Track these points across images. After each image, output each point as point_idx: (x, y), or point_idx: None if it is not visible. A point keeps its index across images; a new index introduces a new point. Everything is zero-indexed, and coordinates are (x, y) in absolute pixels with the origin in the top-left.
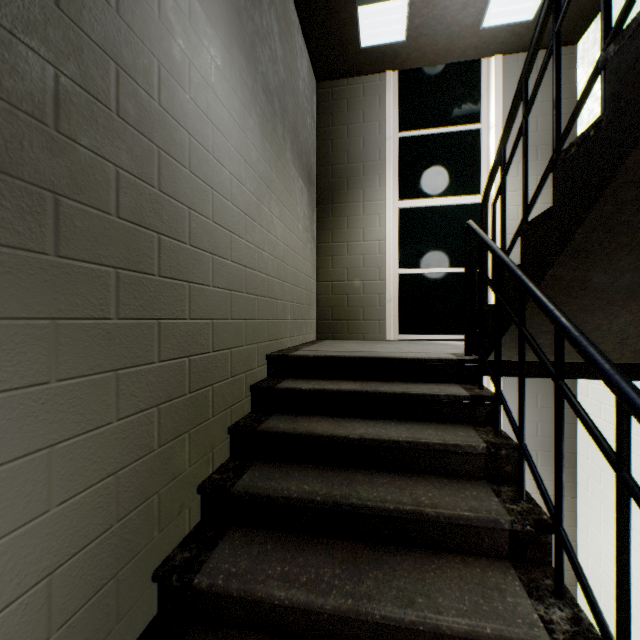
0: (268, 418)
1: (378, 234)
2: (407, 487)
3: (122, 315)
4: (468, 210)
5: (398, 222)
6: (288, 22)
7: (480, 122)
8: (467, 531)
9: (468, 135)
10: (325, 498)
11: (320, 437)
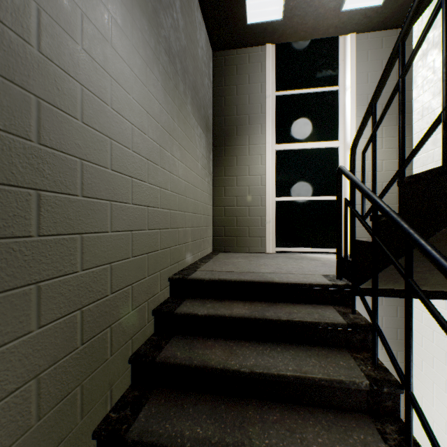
0: (167, 342)
1: (260, 170)
2: (297, 428)
3: None
4: (329, 152)
5: (275, 161)
6: None
7: (338, 85)
8: None
9: (329, 95)
10: None
11: (213, 370)
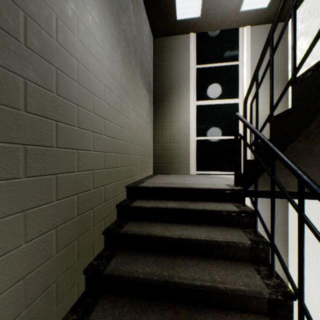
0: (126, 224)
1: (185, 118)
2: (206, 268)
3: (29, 174)
4: (232, 106)
5: (196, 112)
6: (138, 4)
7: (238, 61)
8: (243, 298)
9: (232, 67)
10: (159, 278)
11: (156, 237)
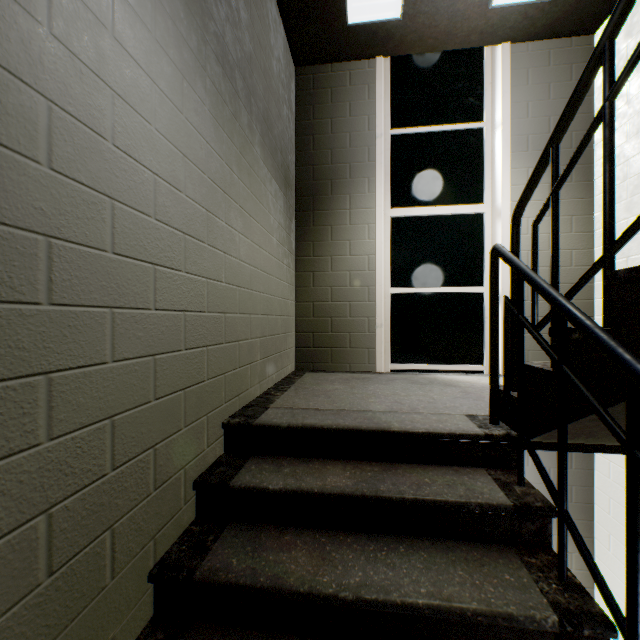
0: (217, 538)
1: (367, 247)
2: None
3: None
4: (470, 221)
5: (390, 233)
6: None
7: (483, 120)
8: None
9: (470, 135)
10: None
11: (293, 595)
